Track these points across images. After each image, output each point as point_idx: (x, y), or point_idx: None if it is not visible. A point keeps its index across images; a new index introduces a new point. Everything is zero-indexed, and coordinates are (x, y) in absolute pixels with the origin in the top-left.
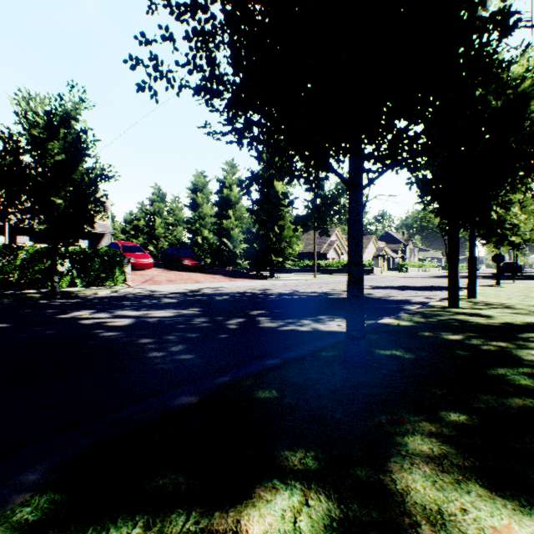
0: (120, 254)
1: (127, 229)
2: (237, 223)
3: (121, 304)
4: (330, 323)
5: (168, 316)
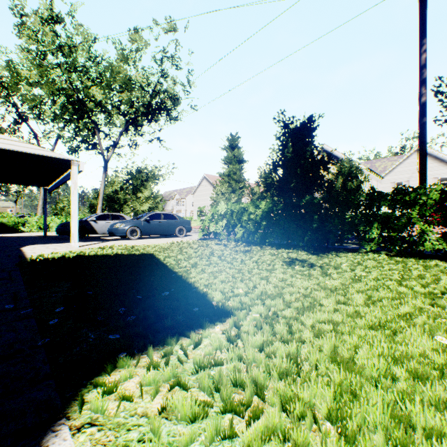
0: None
1: None
2: None
3: None
4: None
5: None
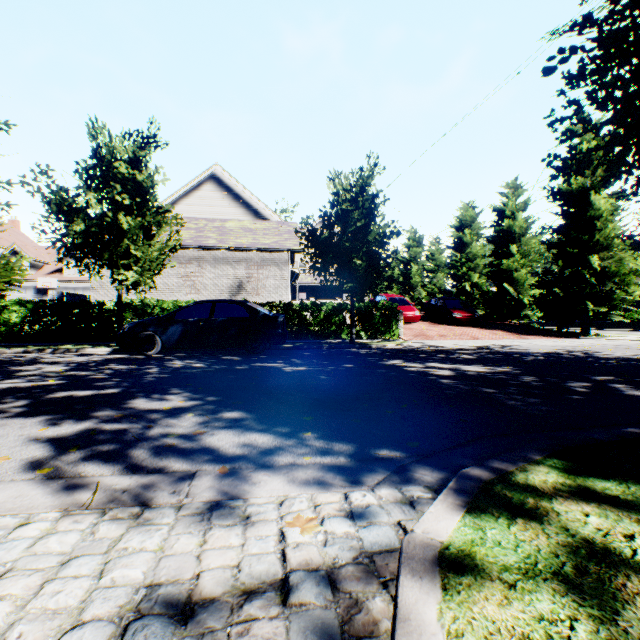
0: (396, 307)
1: None
2: (522, 261)
3: (419, 356)
4: None
5: (484, 372)
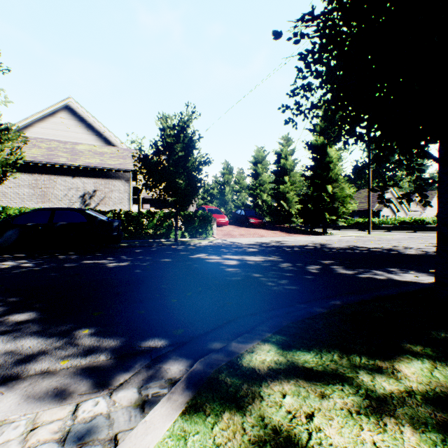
0: (210, 215)
1: (204, 196)
2: (291, 187)
3: (221, 250)
4: (403, 275)
5: (259, 260)
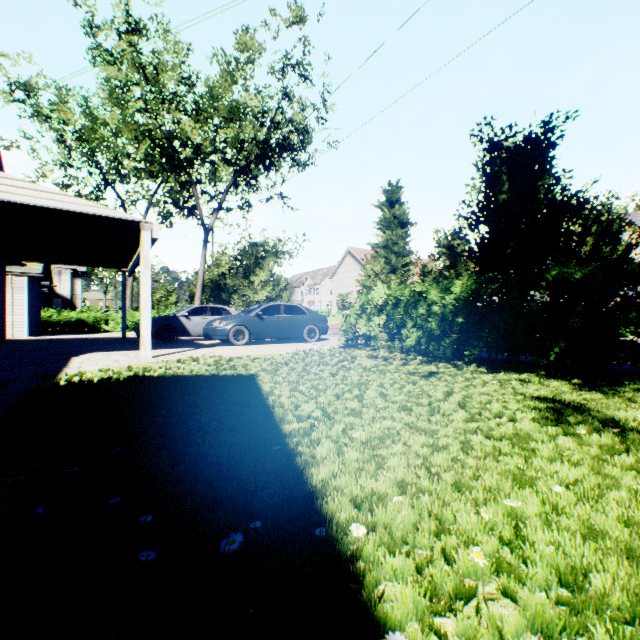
0: None
1: None
2: None
3: None
4: None
5: None
